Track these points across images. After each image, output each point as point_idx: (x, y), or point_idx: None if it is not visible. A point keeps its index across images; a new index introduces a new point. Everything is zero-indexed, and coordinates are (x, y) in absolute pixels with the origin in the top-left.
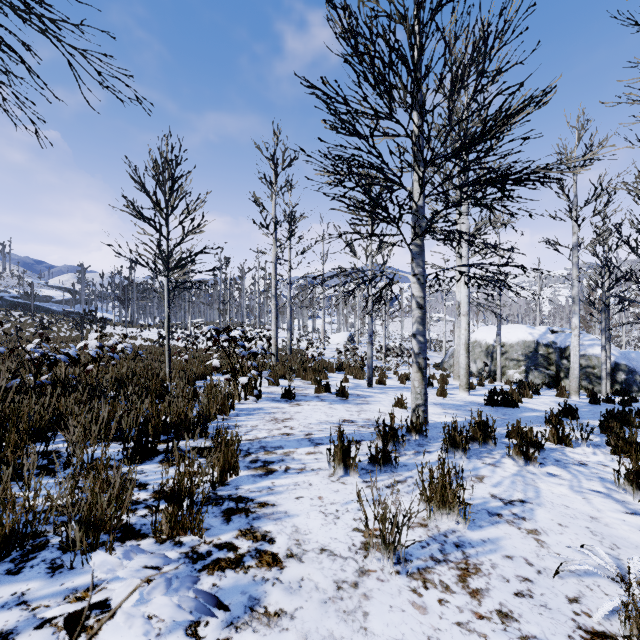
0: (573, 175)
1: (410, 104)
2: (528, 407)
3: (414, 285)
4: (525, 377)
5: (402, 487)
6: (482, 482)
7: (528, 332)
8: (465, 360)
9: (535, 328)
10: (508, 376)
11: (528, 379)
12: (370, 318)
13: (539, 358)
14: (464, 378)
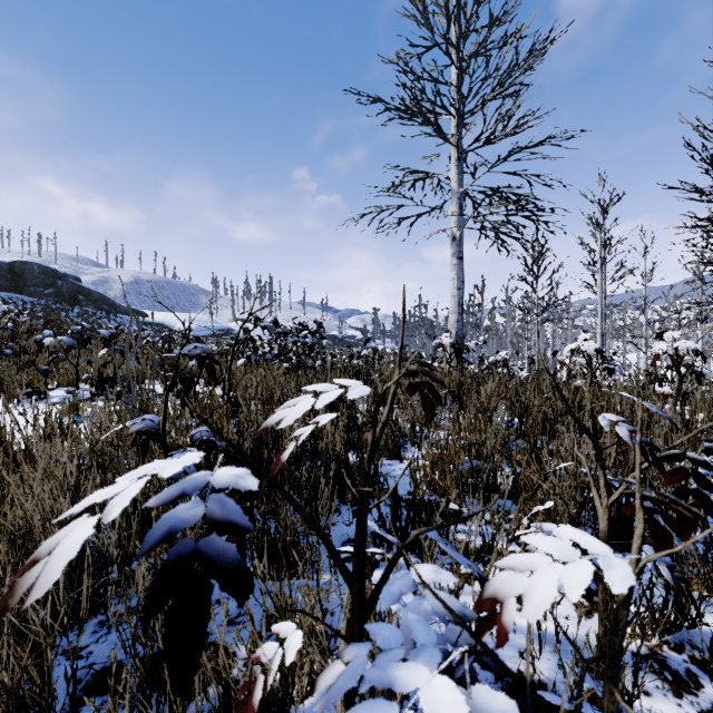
0: None
1: None
2: None
3: None
4: None
5: None
6: None
7: None
8: None
9: None
10: None
11: None
12: None
13: None
14: None
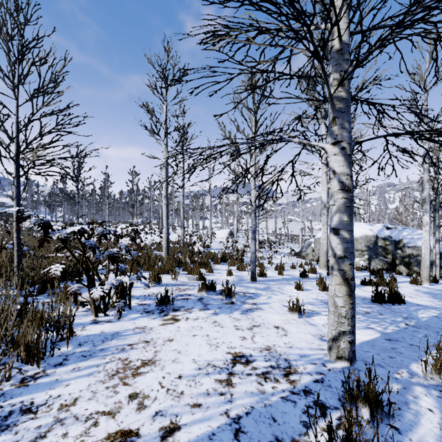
0: (425, 92)
1: None
2: (410, 301)
3: (336, 158)
4: (368, 264)
5: None
6: None
7: (369, 228)
8: None
9: (374, 225)
10: (354, 263)
11: (371, 265)
12: (253, 214)
13: (378, 249)
14: None
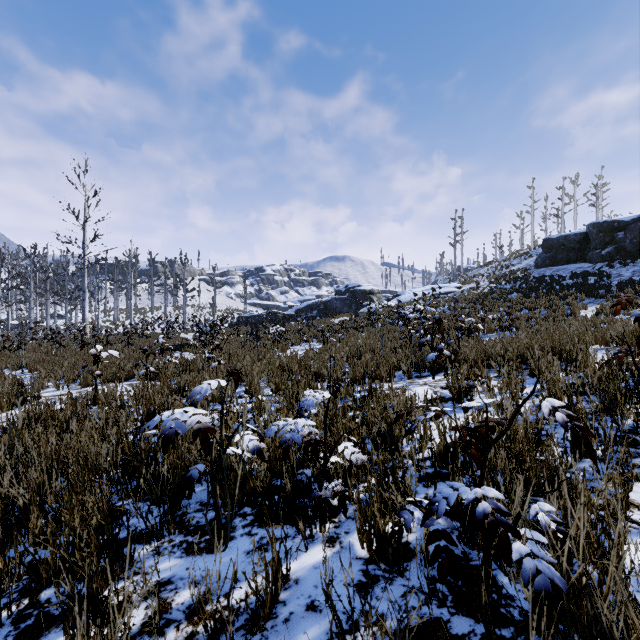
0: None
1: None
2: None
3: None
4: None
5: None
6: None
7: None
8: None
9: None
10: None
11: None
12: None
13: None
14: None
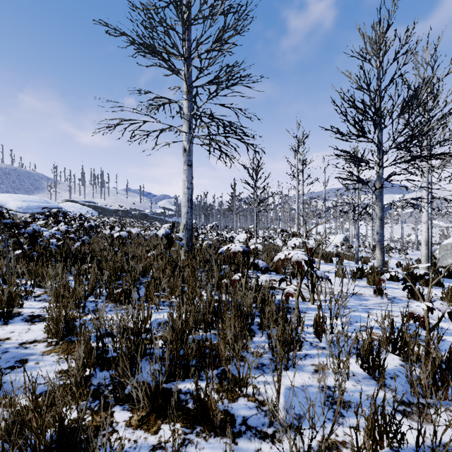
0: None
1: (376, 123)
2: None
3: (377, 210)
4: None
5: (362, 281)
6: (398, 285)
7: None
8: (425, 251)
9: None
10: None
11: None
12: (357, 225)
13: None
14: (424, 262)
